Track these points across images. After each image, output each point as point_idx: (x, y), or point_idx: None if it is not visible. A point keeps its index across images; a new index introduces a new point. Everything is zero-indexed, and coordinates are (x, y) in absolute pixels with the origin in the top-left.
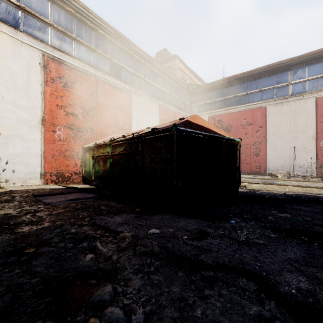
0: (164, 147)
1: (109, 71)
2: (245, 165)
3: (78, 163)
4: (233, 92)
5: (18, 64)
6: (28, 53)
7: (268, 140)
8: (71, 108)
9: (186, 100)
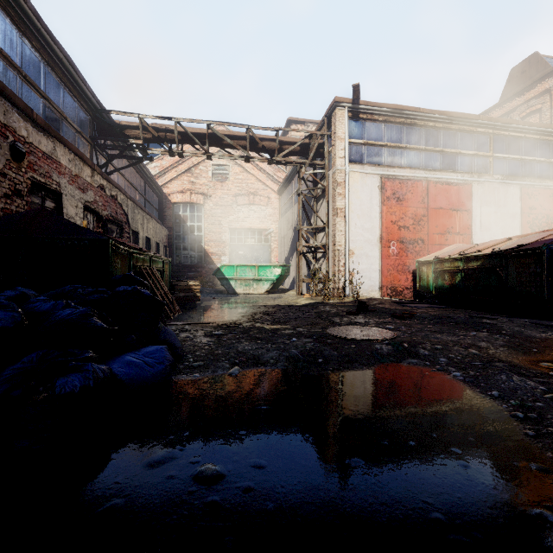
0: (533, 263)
1: (440, 166)
2: None
3: (409, 277)
4: None
5: (364, 193)
6: (370, 181)
7: None
8: (403, 221)
9: None
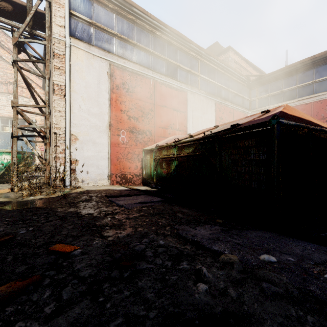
0: (255, 146)
1: (165, 72)
2: None
3: (138, 165)
4: (311, 77)
5: (91, 75)
6: (98, 64)
7: None
8: (133, 112)
9: (245, 94)
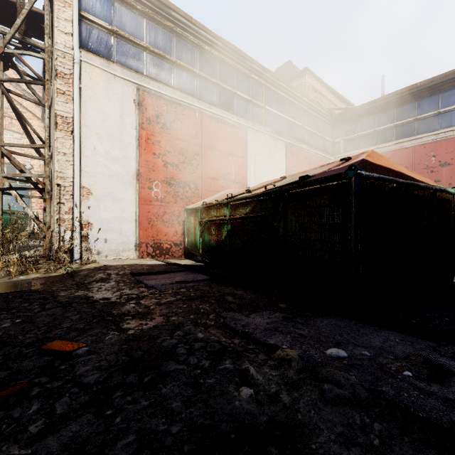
0: (328, 206)
1: (217, 102)
2: None
3: (179, 230)
4: (411, 112)
5: (111, 104)
6: (121, 89)
7: None
8: (171, 156)
9: (326, 134)
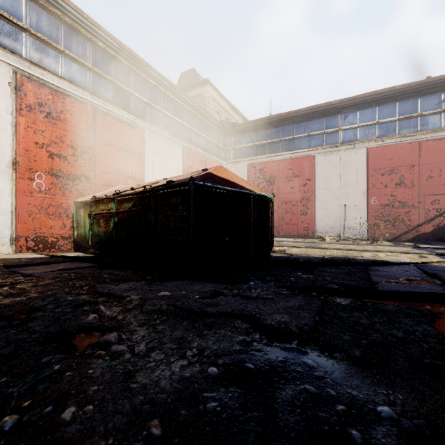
0: (181, 204)
1: (112, 99)
2: (291, 227)
3: (67, 223)
4: (278, 135)
5: None
6: None
7: (317, 195)
8: (58, 147)
9: (219, 142)
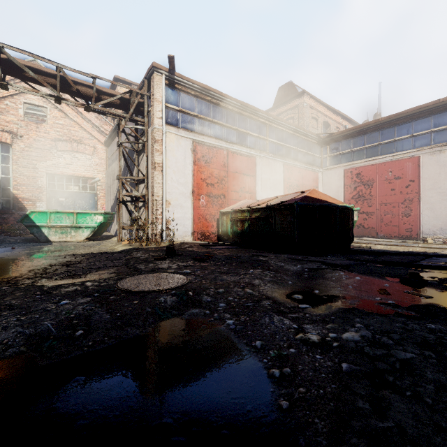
0: (289, 214)
1: (236, 141)
2: (391, 228)
3: (214, 224)
4: (377, 139)
5: (179, 153)
6: (184, 143)
7: (422, 196)
8: (210, 179)
9: (316, 152)
